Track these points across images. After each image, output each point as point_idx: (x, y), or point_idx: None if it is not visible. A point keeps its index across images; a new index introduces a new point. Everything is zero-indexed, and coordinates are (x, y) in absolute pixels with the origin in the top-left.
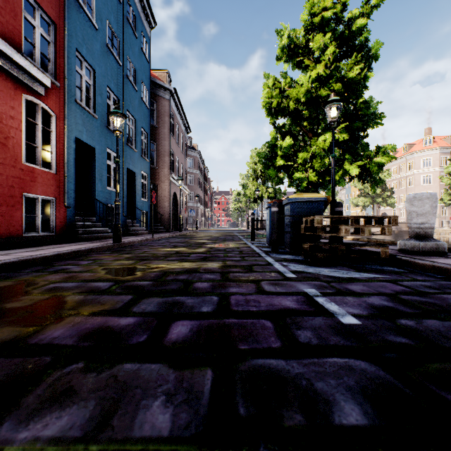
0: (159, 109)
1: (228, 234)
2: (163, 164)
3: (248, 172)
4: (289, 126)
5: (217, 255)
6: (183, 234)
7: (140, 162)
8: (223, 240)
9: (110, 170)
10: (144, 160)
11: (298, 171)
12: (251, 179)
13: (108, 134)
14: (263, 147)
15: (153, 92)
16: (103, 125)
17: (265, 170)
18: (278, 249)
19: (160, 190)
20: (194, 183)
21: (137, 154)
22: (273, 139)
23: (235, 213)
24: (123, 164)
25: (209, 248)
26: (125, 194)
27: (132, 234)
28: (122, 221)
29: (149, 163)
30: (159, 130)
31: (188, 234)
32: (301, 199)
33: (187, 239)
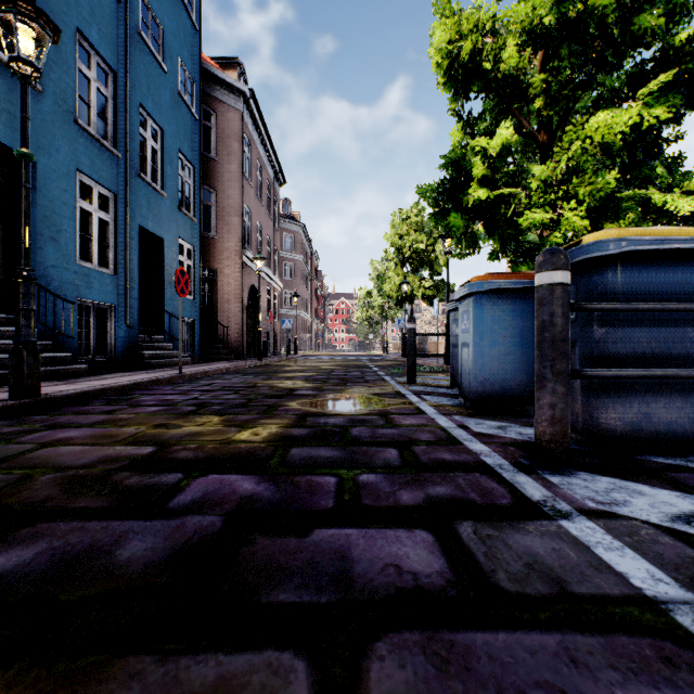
0: (221, 127)
1: (352, 363)
2: (229, 231)
3: (386, 253)
4: (492, 122)
5: (307, 488)
6: (265, 363)
7: (176, 220)
8: (340, 382)
9: (91, 225)
10: (185, 217)
11: (533, 208)
12: (393, 264)
13: (82, 139)
14: (415, 207)
15: (210, 93)
16: (63, 115)
17: (436, 223)
18: (527, 429)
19: (222, 280)
20: (294, 277)
21: (166, 203)
22: (457, 148)
23: (363, 326)
24: (126, 215)
25: (295, 419)
26: (133, 281)
27: (148, 365)
28: (124, 338)
29: (199, 225)
30: (221, 165)
31: (275, 363)
32: (646, 244)
33: (260, 379)
